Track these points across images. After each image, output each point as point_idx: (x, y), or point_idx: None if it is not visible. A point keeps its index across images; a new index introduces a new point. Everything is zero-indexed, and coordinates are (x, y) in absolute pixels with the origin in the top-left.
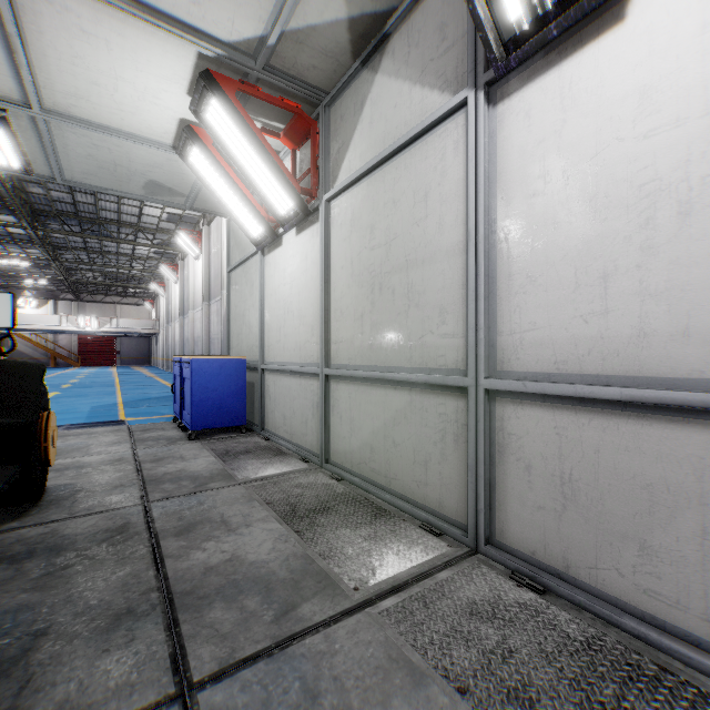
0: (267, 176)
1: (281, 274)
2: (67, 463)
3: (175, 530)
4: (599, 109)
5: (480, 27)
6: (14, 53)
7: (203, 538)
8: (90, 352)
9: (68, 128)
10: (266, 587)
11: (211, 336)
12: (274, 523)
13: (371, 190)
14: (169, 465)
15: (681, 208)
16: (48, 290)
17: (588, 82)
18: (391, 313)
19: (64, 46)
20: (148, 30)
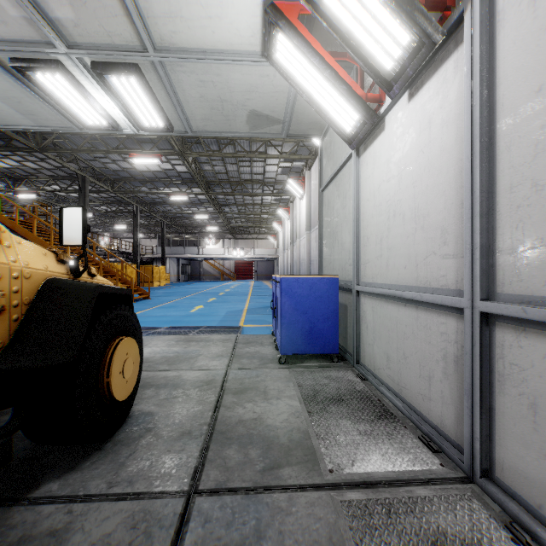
0: (369, 5)
1: (382, 168)
2: (170, 377)
3: None
4: None
5: None
6: None
7: None
8: (240, 271)
9: (178, 67)
10: None
11: (311, 258)
12: None
13: None
14: (248, 404)
15: None
16: (219, 233)
17: None
18: None
19: None
20: None
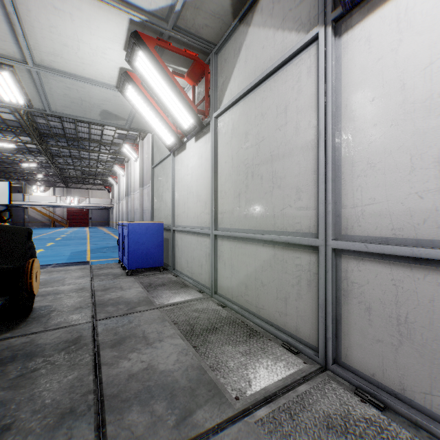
0: (176, 103)
1: (185, 168)
2: (49, 290)
3: (111, 343)
4: (433, 26)
5: None
6: (14, 26)
7: (129, 350)
8: (74, 218)
9: (51, 76)
10: (171, 393)
11: (144, 209)
12: (178, 339)
13: (245, 108)
14: (112, 293)
15: None
16: (49, 181)
17: (422, 7)
18: (259, 192)
19: (44, 19)
20: (96, 5)
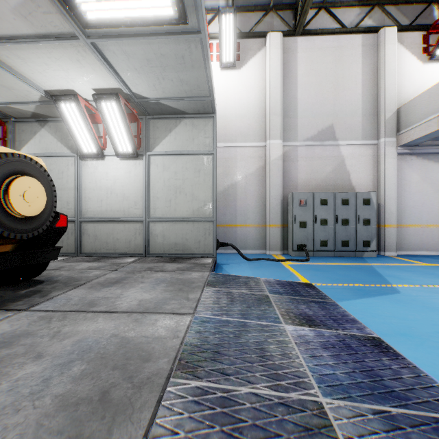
0: None
1: None
2: None
3: None
4: (101, 172)
5: (79, 150)
6: None
7: None
8: None
9: None
10: None
11: None
12: None
13: None
14: None
15: (111, 192)
16: None
17: (99, 167)
18: None
19: None
20: None
